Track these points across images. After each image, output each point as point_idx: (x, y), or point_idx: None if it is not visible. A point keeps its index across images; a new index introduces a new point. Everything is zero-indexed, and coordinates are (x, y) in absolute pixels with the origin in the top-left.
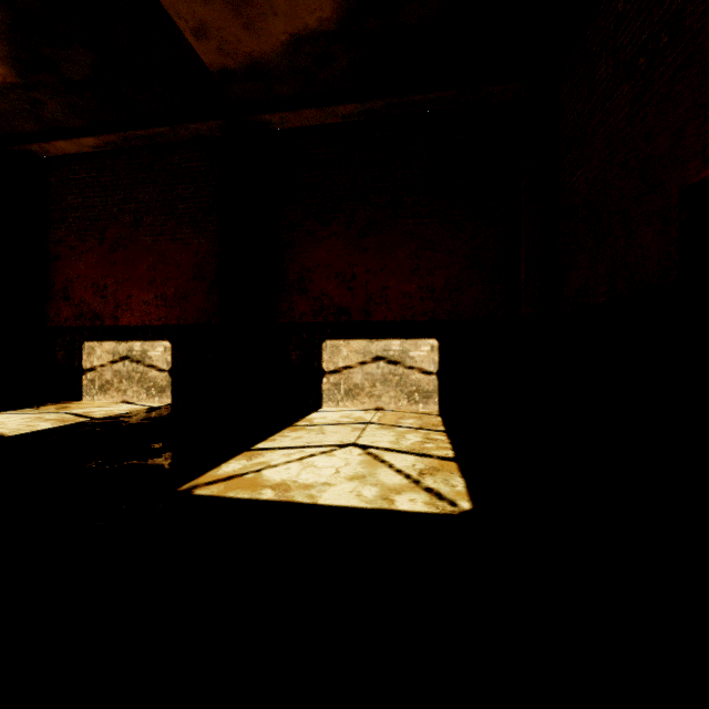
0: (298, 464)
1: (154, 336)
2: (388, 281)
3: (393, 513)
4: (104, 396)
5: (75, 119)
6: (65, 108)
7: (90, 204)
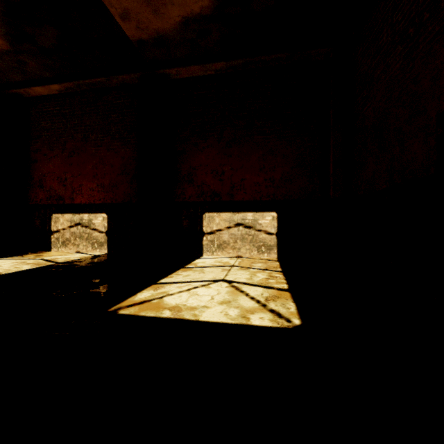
0: (187, 293)
1: (96, 210)
2: (245, 175)
3: (249, 327)
4: (65, 248)
5: (46, 72)
6: (40, 65)
7: (56, 127)
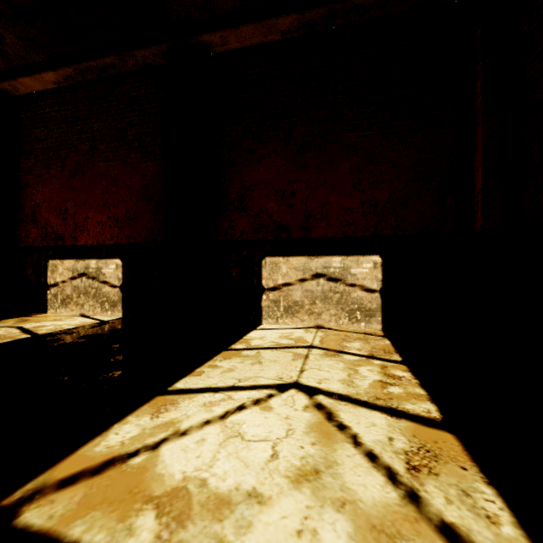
0: (218, 430)
1: (107, 254)
2: (328, 197)
3: None
4: (65, 309)
5: (34, 53)
6: (22, 40)
7: (53, 135)
